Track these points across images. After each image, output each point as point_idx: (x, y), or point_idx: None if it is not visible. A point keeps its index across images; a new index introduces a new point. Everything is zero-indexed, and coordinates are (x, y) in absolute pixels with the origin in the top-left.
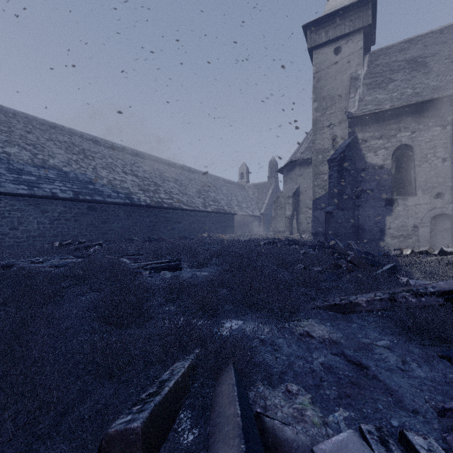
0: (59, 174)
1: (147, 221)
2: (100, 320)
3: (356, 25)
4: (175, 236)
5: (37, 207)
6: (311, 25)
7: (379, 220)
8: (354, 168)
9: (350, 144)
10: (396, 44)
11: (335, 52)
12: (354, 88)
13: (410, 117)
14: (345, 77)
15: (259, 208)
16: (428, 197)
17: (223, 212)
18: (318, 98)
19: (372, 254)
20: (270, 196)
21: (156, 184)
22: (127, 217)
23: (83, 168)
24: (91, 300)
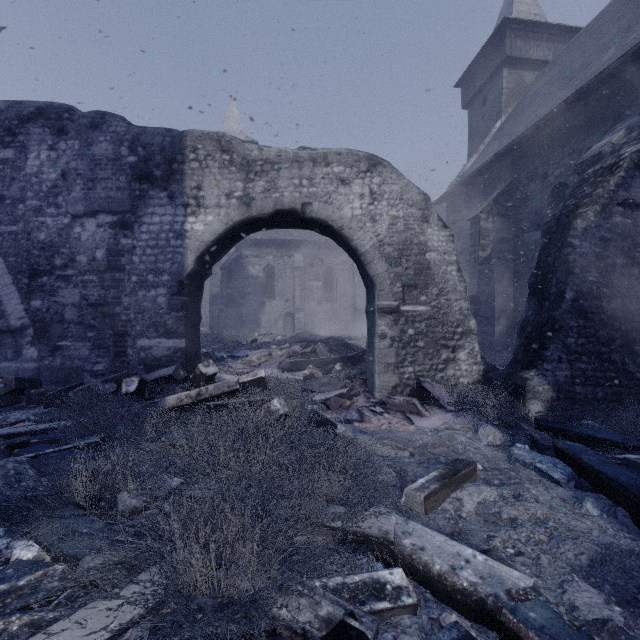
0: None
1: None
2: None
3: None
4: None
5: None
6: None
7: (256, 316)
8: (240, 276)
9: (237, 258)
10: None
11: None
12: None
13: (273, 247)
14: None
15: None
16: (282, 301)
17: None
18: None
19: (239, 336)
20: None
21: None
22: None
23: None
24: None
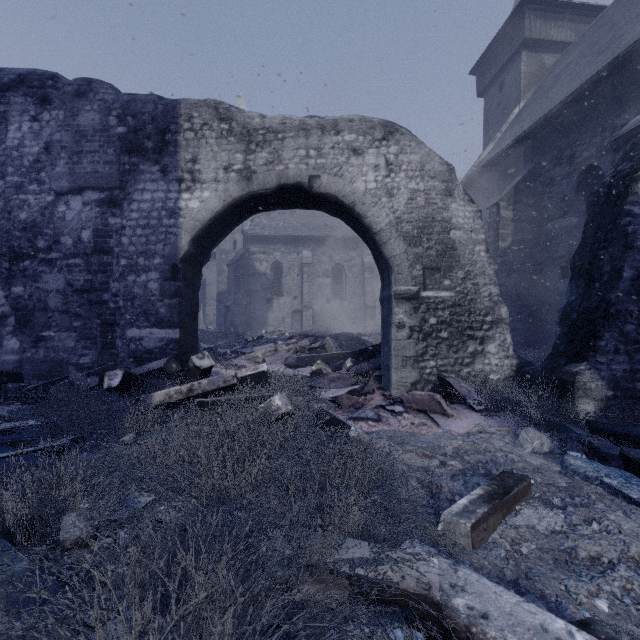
0: None
1: None
2: None
3: None
4: None
5: None
6: None
7: (263, 313)
8: (247, 273)
9: (244, 254)
10: None
11: None
12: None
13: (281, 243)
14: None
15: None
16: (290, 298)
17: None
18: None
19: (245, 333)
20: None
21: None
22: None
23: None
24: None
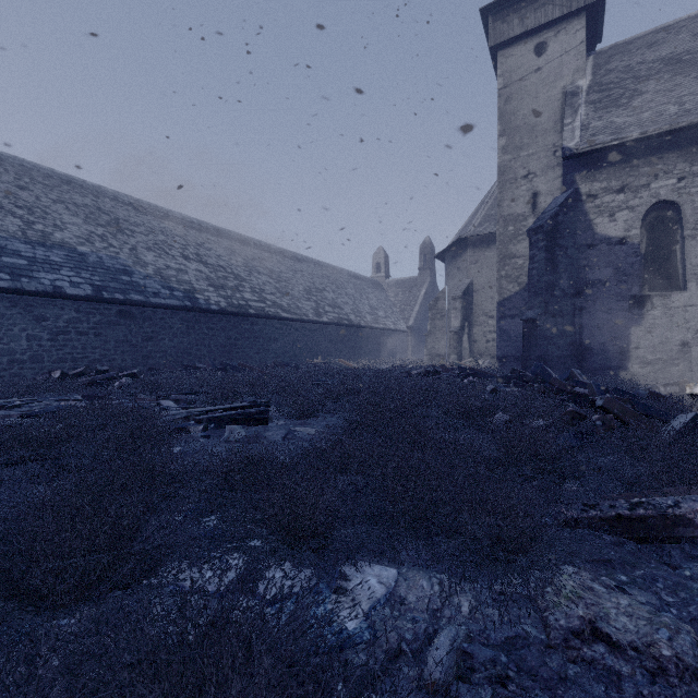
0: (71, 256)
1: (221, 336)
2: (5, 579)
3: (573, 4)
4: (269, 363)
5: (28, 311)
6: (495, 7)
7: (619, 333)
8: (574, 244)
9: (567, 201)
10: (642, 35)
11: (536, 51)
12: (572, 109)
13: (676, 153)
14: (554, 93)
15: (405, 318)
16: None
17: (347, 324)
18: (508, 130)
19: (628, 393)
20: (423, 299)
21: (237, 277)
22: (187, 330)
23: (113, 249)
24: (24, 506)
